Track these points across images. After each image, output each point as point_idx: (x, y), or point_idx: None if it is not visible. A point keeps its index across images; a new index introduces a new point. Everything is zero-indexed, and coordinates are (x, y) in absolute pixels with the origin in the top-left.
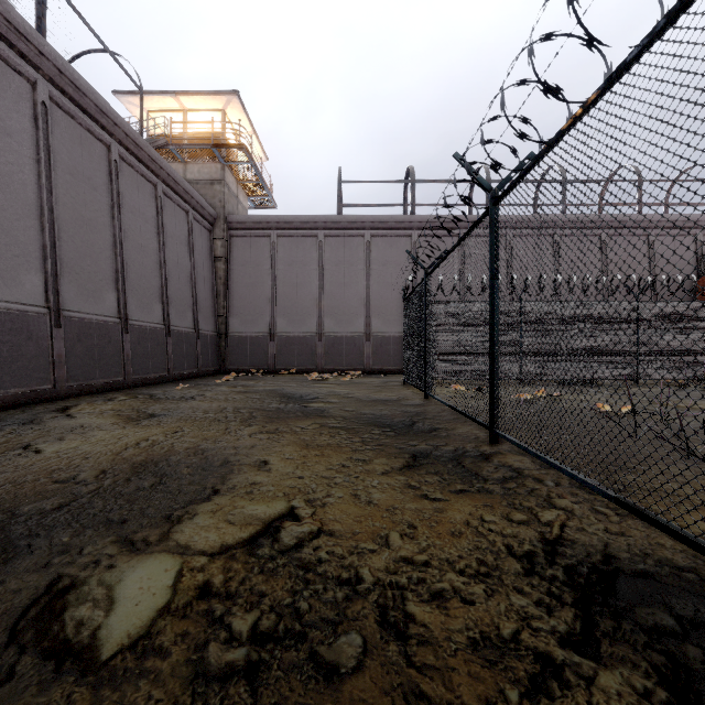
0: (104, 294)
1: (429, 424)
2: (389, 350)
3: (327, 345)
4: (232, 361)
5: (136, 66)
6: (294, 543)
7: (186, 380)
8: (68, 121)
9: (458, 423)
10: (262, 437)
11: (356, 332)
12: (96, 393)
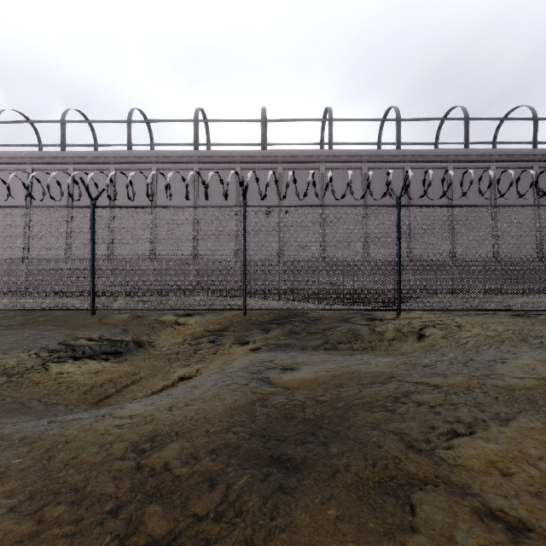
0: None
1: None
2: None
3: None
4: None
5: None
6: None
7: None
8: None
9: None
10: None
11: None
12: None
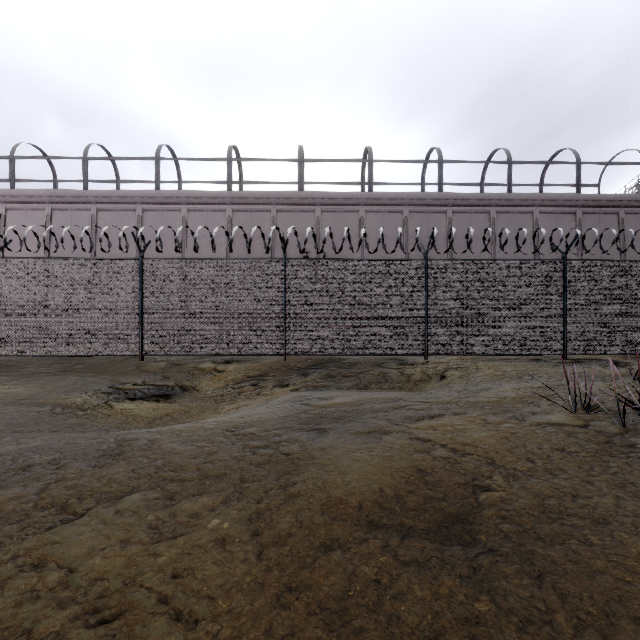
0: None
1: None
2: None
3: None
4: None
5: None
6: None
7: None
8: (592, 217)
9: None
10: None
11: None
12: None
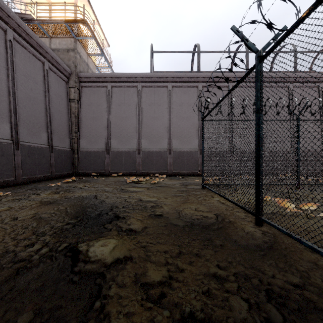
0: None
1: None
2: (183, 160)
3: (143, 157)
4: (81, 167)
5: None
6: None
7: (34, 183)
8: None
9: None
10: None
11: (162, 148)
12: None
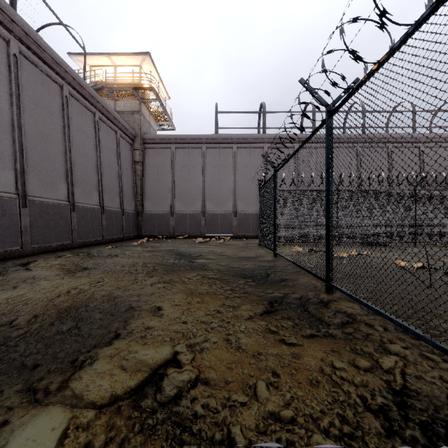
0: (58, 185)
1: (279, 276)
2: (249, 223)
3: (208, 219)
4: (146, 230)
5: (86, 40)
6: (174, 394)
7: (115, 242)
8: (33, 68)
9: (300, 275)
10: (160, 286)
11: (227, 210)
12: (52, 252)
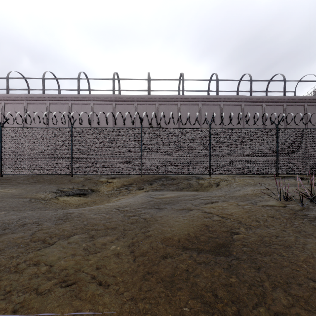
0: None
1: None
2: None
3: None
4: None
5: None
6: None
7: None
8: (291, 107)
9: None
10: None
11: None
12: None
